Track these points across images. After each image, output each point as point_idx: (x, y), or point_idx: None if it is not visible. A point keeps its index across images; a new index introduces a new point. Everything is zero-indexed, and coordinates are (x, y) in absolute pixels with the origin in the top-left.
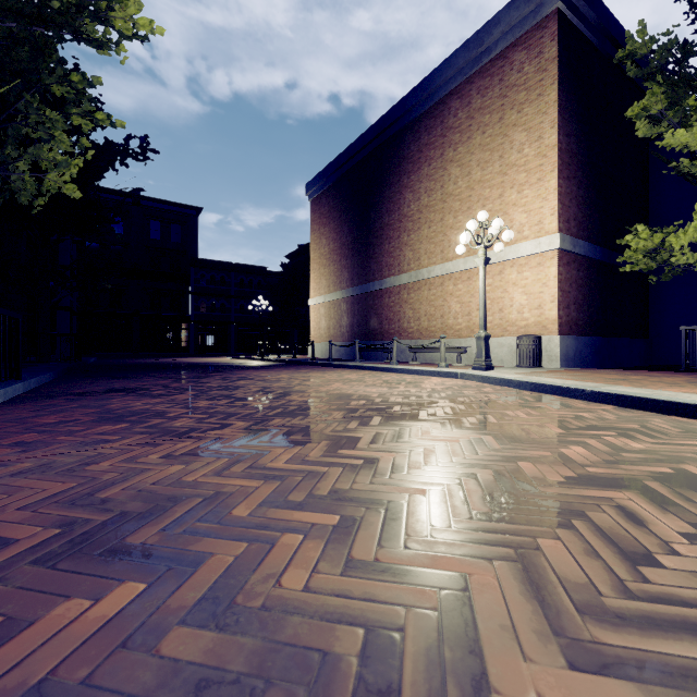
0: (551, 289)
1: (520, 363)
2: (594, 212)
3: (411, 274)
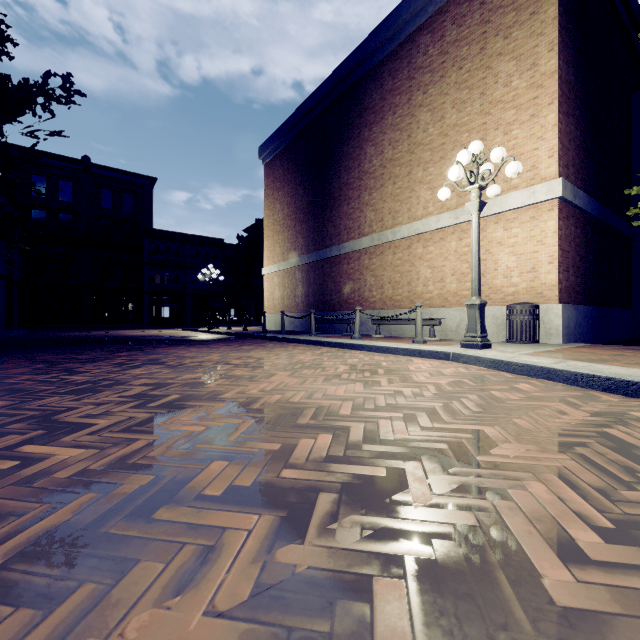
0: (549, 247)
1: (511, 337)
2: (589, 161)
3: (373, 237)
